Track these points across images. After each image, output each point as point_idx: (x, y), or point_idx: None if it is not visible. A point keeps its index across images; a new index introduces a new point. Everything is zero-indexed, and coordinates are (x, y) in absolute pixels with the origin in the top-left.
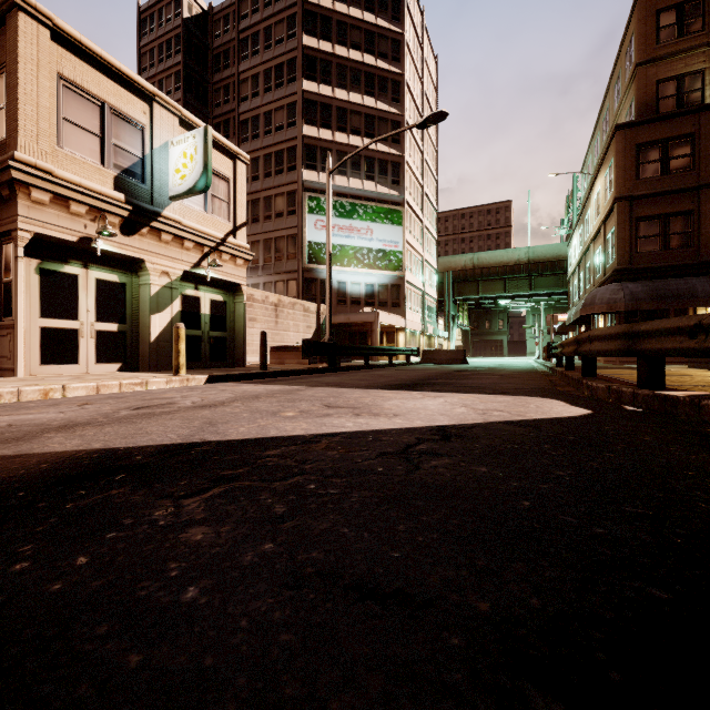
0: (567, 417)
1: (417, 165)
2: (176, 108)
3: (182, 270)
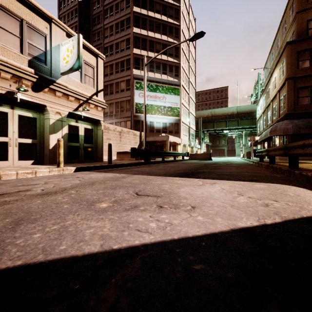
0: None
1: (186, 68)
2: (64, 27)
3: (68, 111)
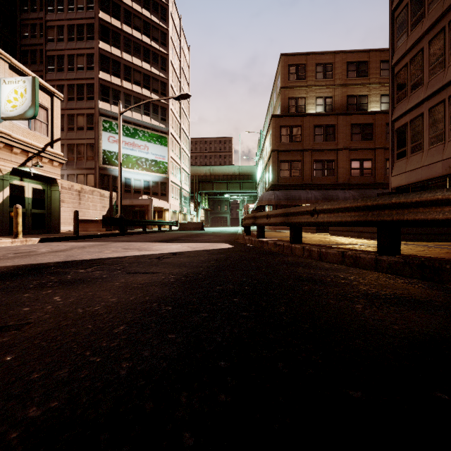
0: (223, 248)
1: (177, 111)
2: (7, 57)
3: (11, 167)
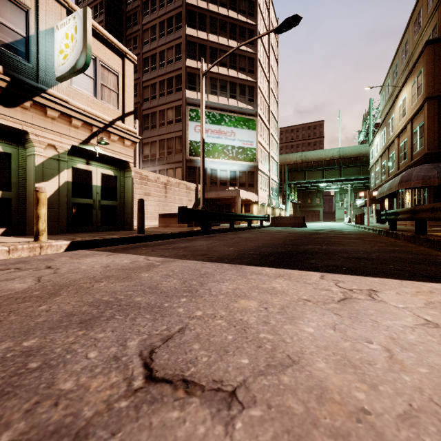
0: None
1: (265, 90)
2: None
3: (70, 144)
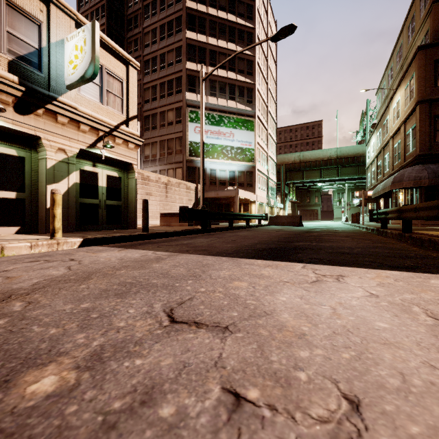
0: None
1: (264, 92)
2: (72, 12)
3: (78, 148)
